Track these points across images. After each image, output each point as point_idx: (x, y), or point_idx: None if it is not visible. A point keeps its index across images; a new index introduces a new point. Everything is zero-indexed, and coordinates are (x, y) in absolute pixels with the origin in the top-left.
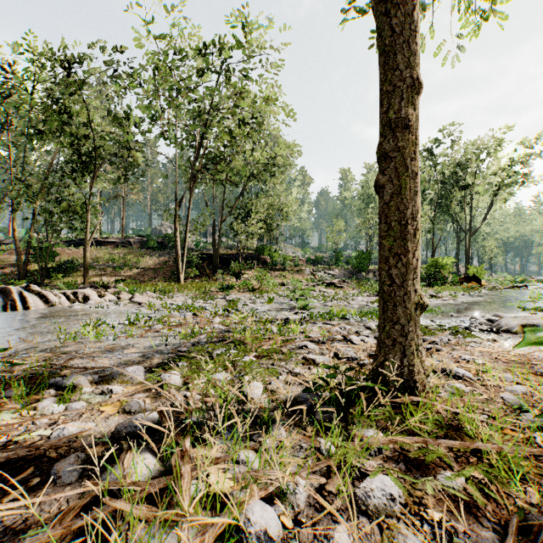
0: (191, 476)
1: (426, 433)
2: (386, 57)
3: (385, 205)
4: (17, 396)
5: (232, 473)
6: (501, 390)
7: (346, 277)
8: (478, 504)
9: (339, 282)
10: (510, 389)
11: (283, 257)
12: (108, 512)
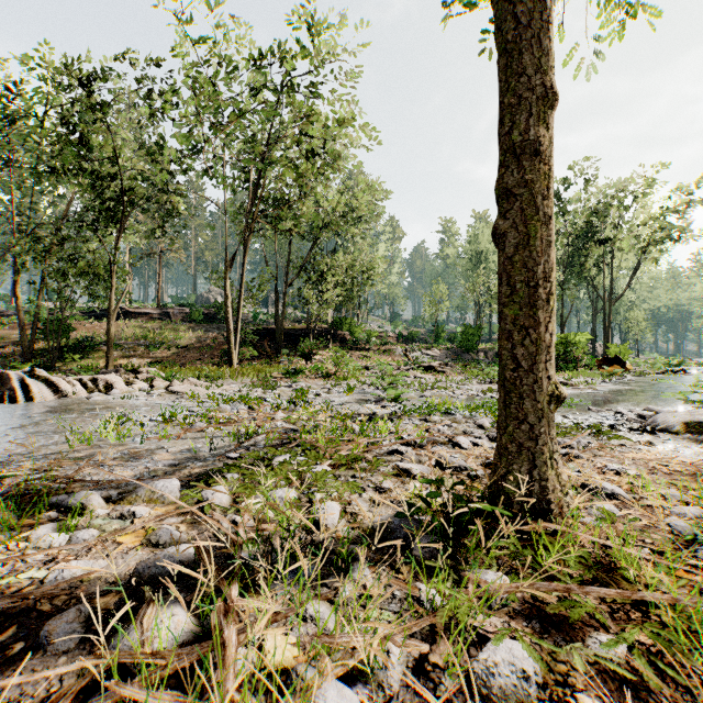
0: (237, 641)
1: (567, 576)
2: (508, 58)
3: (507, 261)
4: (2, 523)
5: (296, 635)
6: (666, 513)
7: (449, 358)
8: (649, 684)
9: (440, 365)
10: (677, 512)
11: (367, 333)
12: (114, 700)
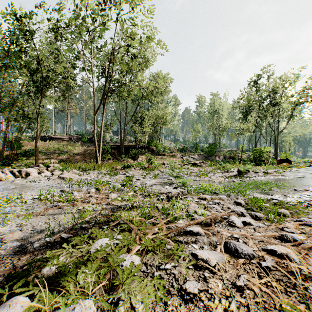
0: None
1: None
2: None
3: None
4: None
5: None
6: None
7: (202, 159)
8: None
9: (200, 162)
10: None
11: (164, 147)
12: None
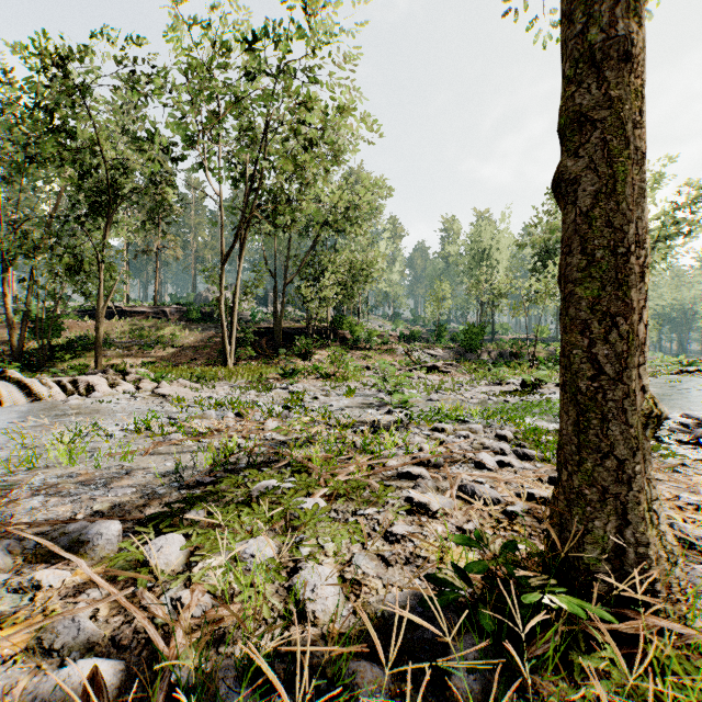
0: None
1: None
2: None
3: (581, 217)
4: None
5: None
6: None
7: (452, 358)
8: None
9: (445, 365)
10: None
11: (368, 332)
12: None
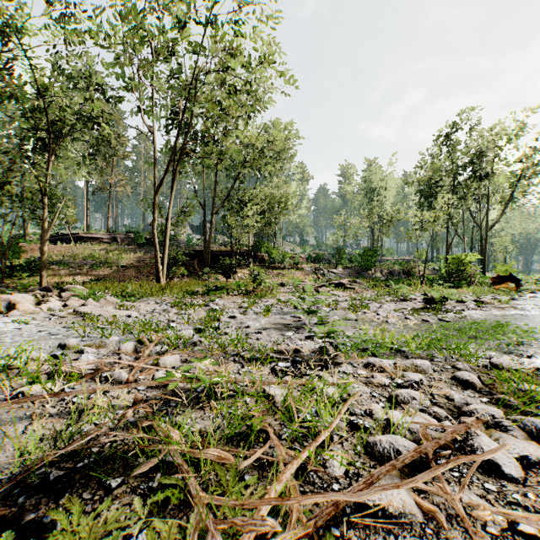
0: None
1: None
2: None
3: None
4: None
5: None
6: None
7: (351, 275)
8: None
9: (349, 282)
10: None
11: (282, 254)
12: None
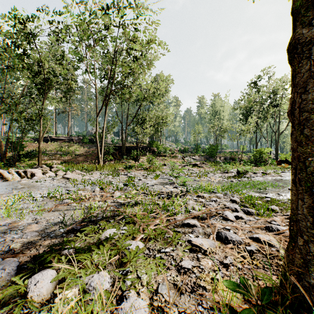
0: None
1: None
2: None
3: None
4: None
5: None
6: None
7: (203, 160)
8: None
9: (200, 163)
10: None
11: (165, 148)
12: None
